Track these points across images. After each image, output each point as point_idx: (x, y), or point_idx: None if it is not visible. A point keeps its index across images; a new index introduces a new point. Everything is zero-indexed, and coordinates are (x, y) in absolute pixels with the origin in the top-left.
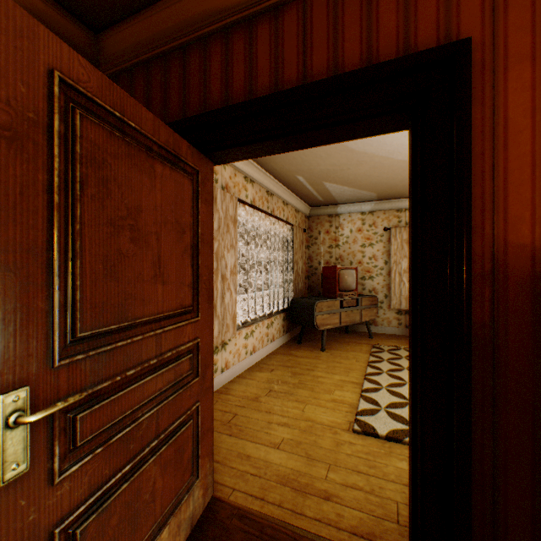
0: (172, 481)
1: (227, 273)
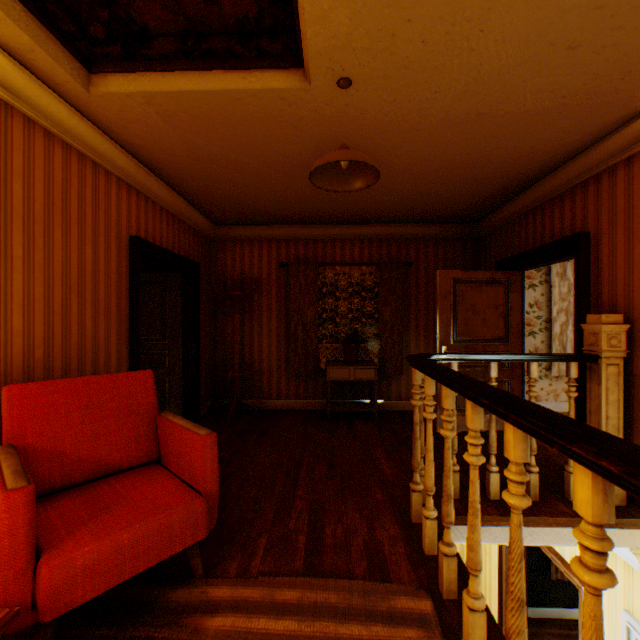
0: None
1: None
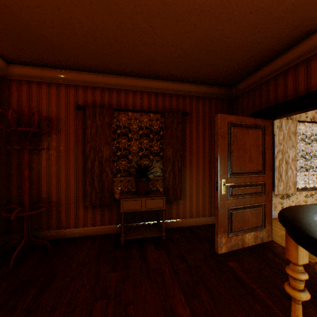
0: (254, 220)
1: (289, 160)
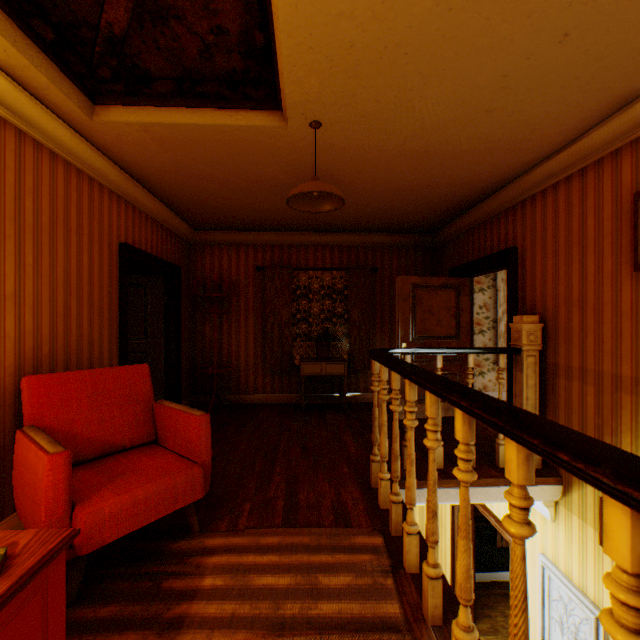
0: None
1: None
